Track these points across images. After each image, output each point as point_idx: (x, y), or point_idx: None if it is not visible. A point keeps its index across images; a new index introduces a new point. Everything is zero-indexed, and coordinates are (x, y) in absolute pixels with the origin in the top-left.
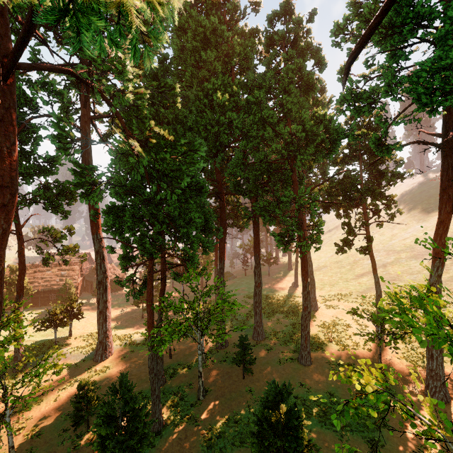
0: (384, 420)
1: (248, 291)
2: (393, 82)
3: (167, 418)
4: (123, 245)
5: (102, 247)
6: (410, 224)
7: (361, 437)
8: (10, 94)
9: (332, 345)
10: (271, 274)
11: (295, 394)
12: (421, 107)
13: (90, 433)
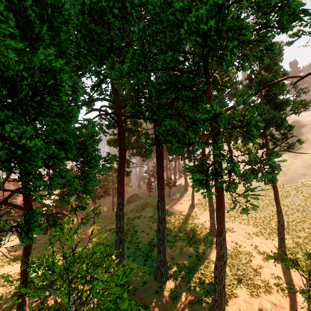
0: None
1: (151, 214)
2: None
3: None
4: None
5: None
6: None
7: None
8: None
9: (242, 286)
10: (171, 195)
11: None
12: None
13: None
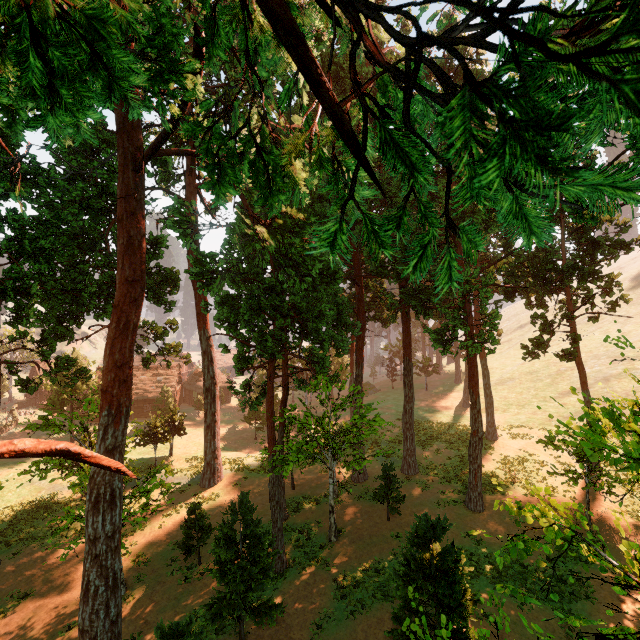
0: (587, 591)
1: (395, 410)
2: None
3: (291, 559)
4: (239, 343)
5: (210, 346)
6: None
7: (550, 607)
8: (141, 185)
9: (516, 488)
10: (430, 387)
11: (459, 546)
12: (639, 155)
13: (202, 566)
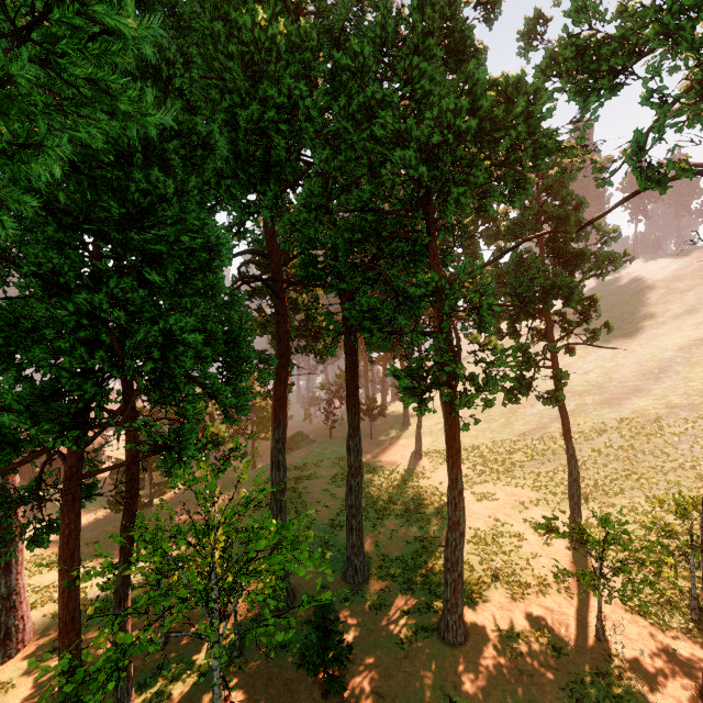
0: None
1: (335, 470)
2: (688, 3)
3: None
4: None
5: None
6: (589, 348)
7: None
8: None
9: (499, 586)
10: (375, 434)
11: None
12: None
13: None
